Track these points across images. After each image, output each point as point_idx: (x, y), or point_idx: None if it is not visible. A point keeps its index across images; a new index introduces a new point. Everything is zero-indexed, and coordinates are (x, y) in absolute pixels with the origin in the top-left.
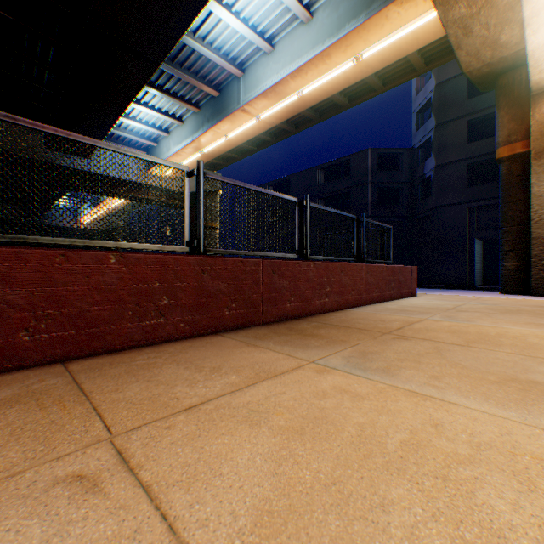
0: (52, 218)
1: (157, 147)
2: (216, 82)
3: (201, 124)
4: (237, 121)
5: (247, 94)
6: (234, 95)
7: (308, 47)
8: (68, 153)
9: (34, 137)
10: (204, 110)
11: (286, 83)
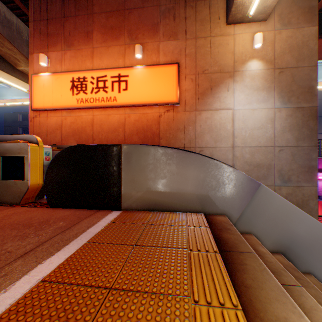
0: None
1: None
2: None
3: None
4: None
5: None
6: None
7: (24, 94)
8: None
9: None
10: None
11: (16, 100)
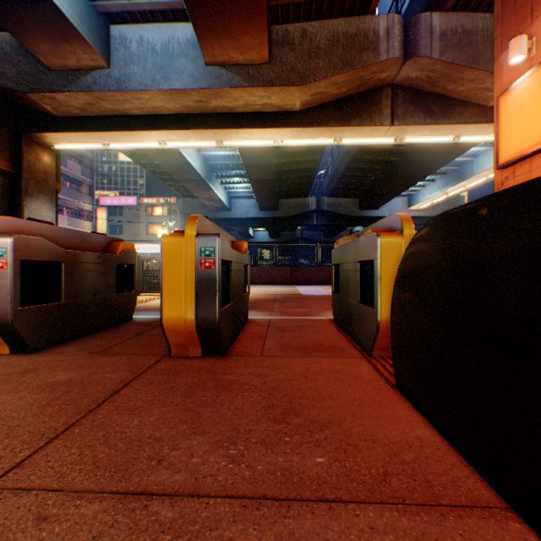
0: (336, 236)
1: (414, 194)
2: (456, 163)
3: (446, 183)
4: (471, 181)
5: (477, 170)
6: (468, 169)
7: None
8: (367, 209)
9: (354, 206)
10: (448, 176)
11: None
